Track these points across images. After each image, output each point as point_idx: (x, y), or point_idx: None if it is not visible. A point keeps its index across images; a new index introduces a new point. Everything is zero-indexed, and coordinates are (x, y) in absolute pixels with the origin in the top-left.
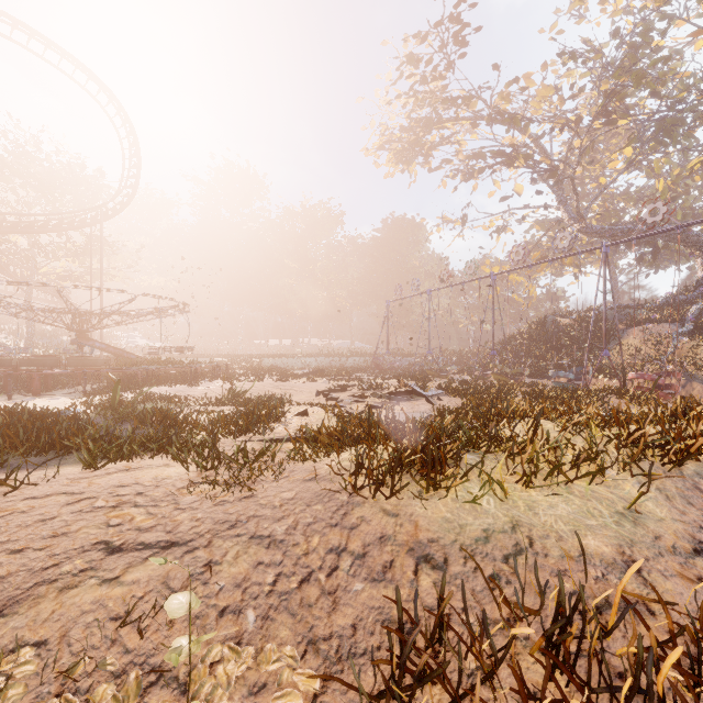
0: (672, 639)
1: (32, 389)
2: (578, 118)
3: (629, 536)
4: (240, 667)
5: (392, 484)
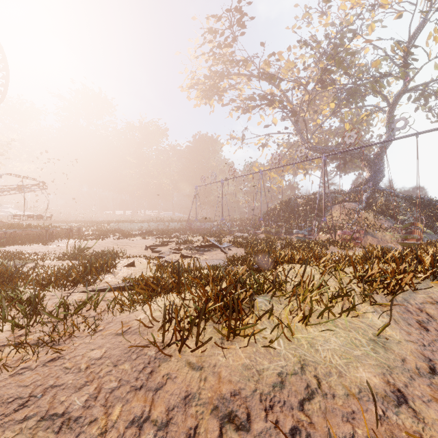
0: None
1: None
2: (307, 82)
3: (386, 362)
4: None
5: (197, 337)
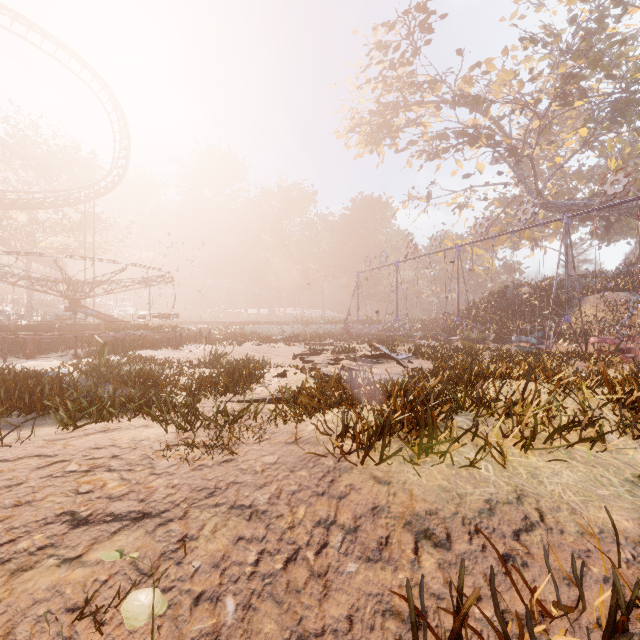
0: None
1: (26, 352)
2: (536, 100)
3: None
4: None
5: (382, 449)
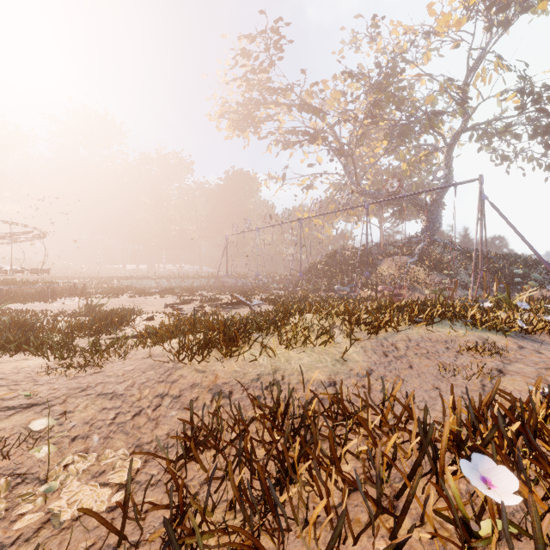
0: (330, 406)
1: None
2: (355, 116)
3: (337, 370)
4: (86, 464)
5: (203, 353)
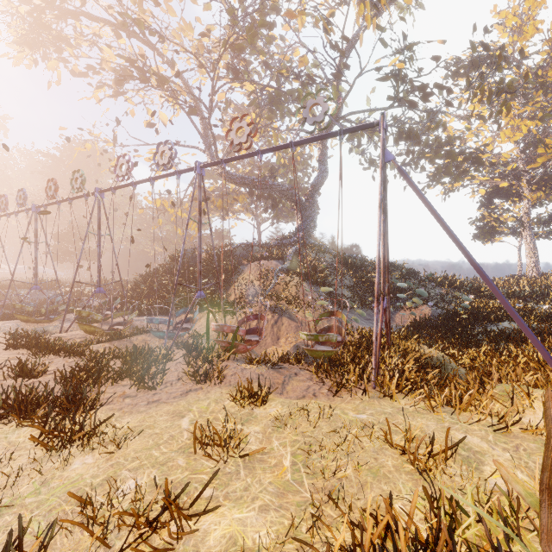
0: None
1: None
2: (213, 63)
3: None
4: None
5: None
